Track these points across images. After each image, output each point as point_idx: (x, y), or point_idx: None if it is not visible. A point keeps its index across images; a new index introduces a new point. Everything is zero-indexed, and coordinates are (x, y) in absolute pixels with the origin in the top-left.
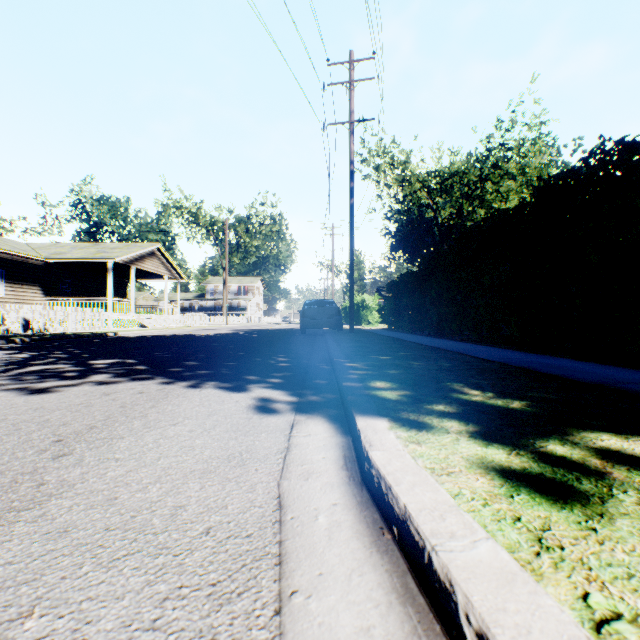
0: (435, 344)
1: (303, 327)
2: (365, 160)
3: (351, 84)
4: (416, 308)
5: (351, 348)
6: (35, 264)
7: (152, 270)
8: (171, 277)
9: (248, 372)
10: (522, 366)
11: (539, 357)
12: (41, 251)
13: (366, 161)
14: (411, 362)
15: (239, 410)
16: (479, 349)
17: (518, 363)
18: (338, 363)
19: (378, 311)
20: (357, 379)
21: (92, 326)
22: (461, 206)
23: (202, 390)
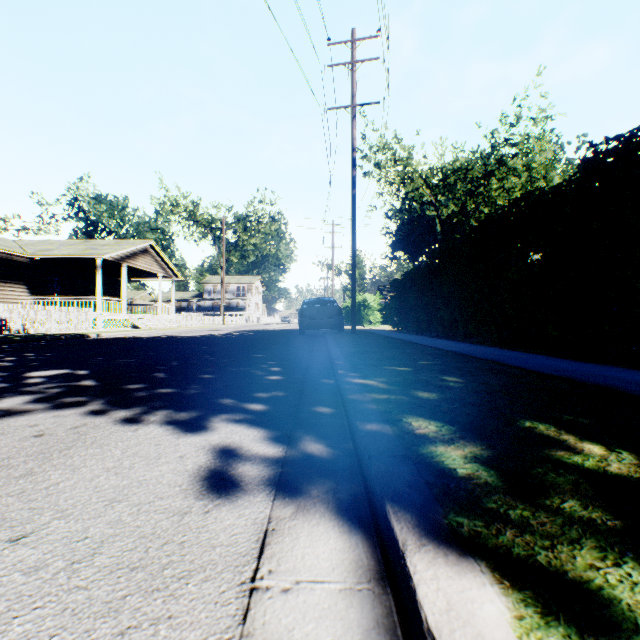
0: (454, 348)
1: (302, 328)
2: (366, 156)
3: (353, 65)
4: (424, 307)
5: (357, 354)
6: (20, 261)
7: (145, 268)
8: (165, 275)
9: (223, 391)
10: (599, 384)
11: (601, 368)
12: (27, 248)
13: (367, 157)
14: (442, 377)
15: (174, 484)
16: (513, 355)
17: (587, 378)
18: (345, 379)
19: (379, 311)
20: (378, 413)
21: (78, 326)
22: (464, 203)
23: (139, 429)
